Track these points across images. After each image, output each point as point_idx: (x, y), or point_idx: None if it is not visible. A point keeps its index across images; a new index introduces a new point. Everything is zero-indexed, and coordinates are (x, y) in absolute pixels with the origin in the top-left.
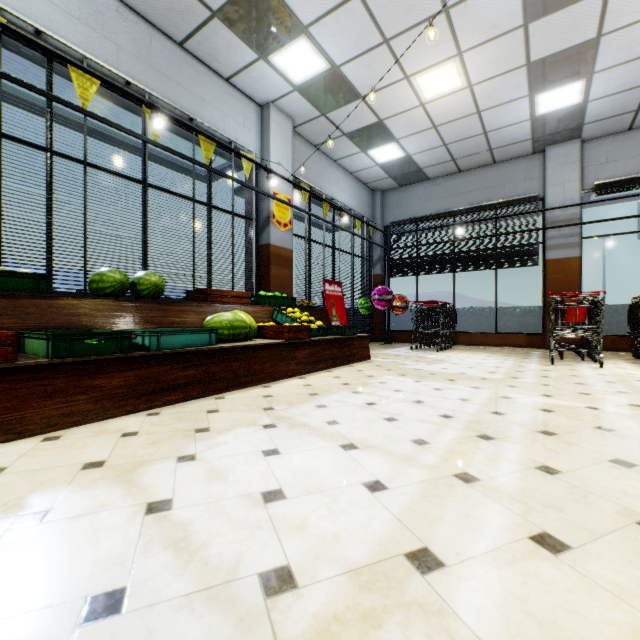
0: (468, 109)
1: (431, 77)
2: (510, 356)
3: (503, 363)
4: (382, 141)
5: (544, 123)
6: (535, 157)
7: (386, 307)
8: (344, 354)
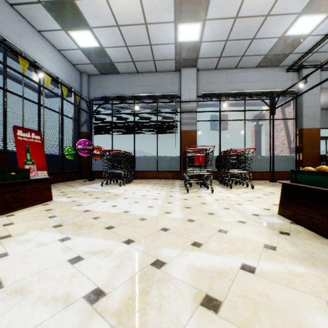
0: (139, 18)
1: None
2: (164, 186)
3: (160, 194)
4: (79, 24)
5: (181, 50)
6: (176, 73)
7: (88, 154)
8: (3, 202)
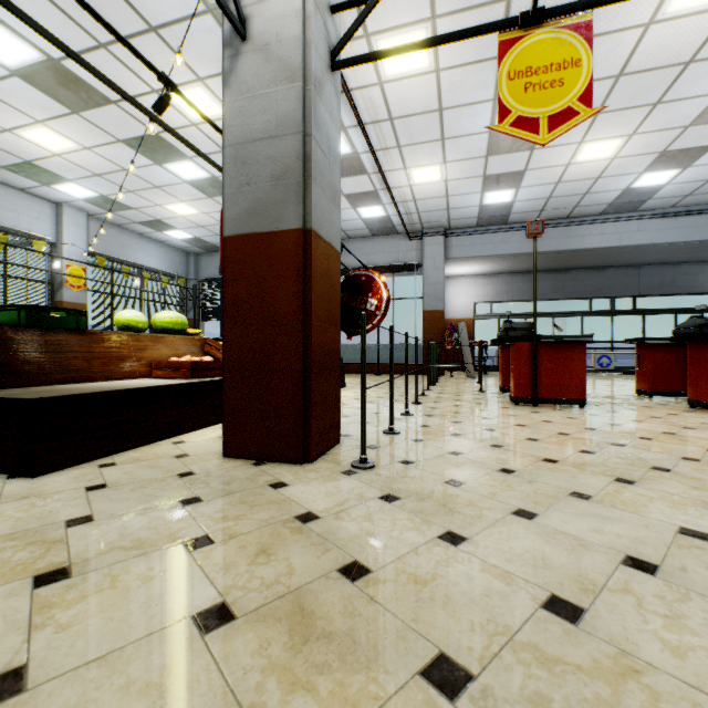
0: (216, 222)
1: (175, 207)
2: None
3: None
4: (170, 228)
5: None
6: None
7: None
8: None
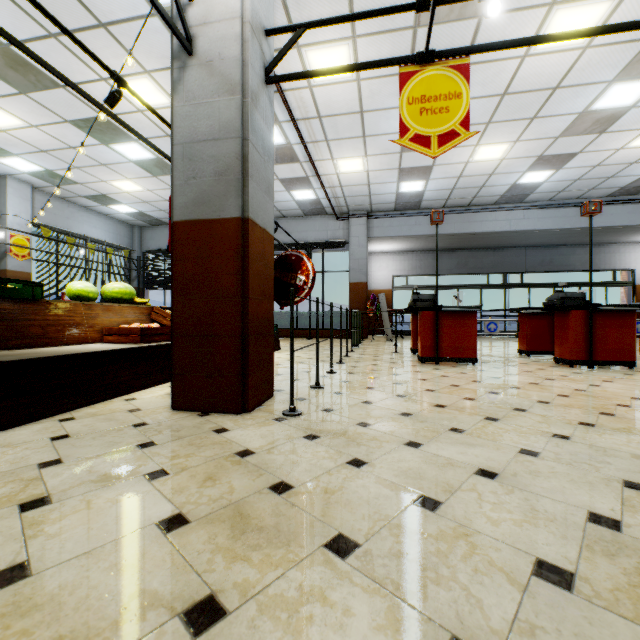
0: (160, 198)
1: (121, 183)
2: None
3: None
4: (115, 203)
5: None
6: None
7: None
8: None
